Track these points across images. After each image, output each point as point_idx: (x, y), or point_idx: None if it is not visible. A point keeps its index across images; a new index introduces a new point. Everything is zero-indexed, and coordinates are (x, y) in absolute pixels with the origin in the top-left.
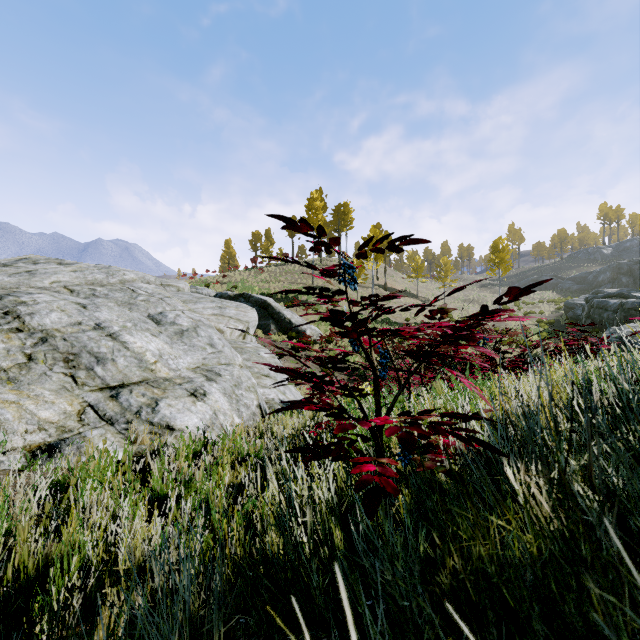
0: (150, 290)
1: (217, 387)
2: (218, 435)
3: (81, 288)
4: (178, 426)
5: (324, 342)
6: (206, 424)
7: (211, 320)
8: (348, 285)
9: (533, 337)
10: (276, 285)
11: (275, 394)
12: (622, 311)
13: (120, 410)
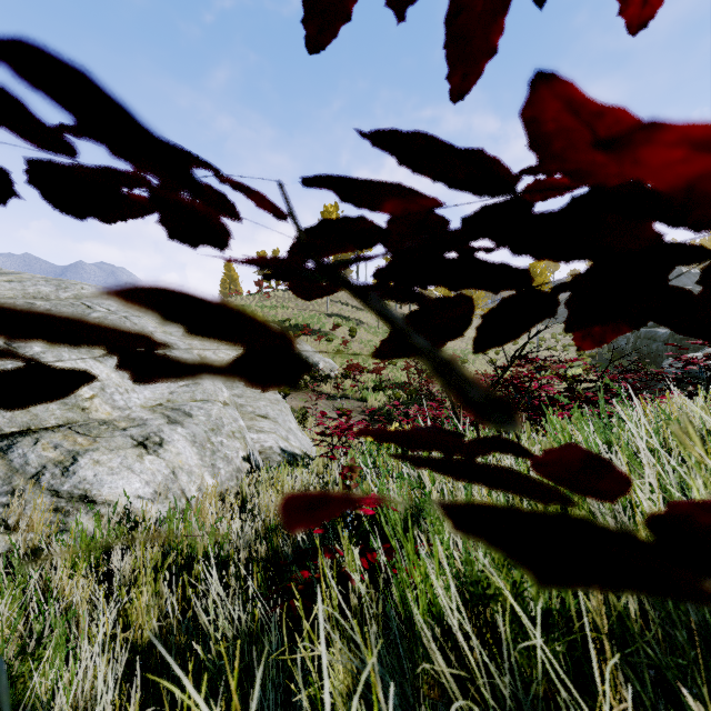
0: (114, 307)
1: (183, 433)
2: (174, 507)
3: (13, 301)
4: (103, 496)
5: (340, 377)
6: (155, 490)
7: (194, 346)
8: (368, 313)
9: (578, 371)
10: (284, 312)
11: (274, 441)
12: (674, 341)
13: (5, 472)
